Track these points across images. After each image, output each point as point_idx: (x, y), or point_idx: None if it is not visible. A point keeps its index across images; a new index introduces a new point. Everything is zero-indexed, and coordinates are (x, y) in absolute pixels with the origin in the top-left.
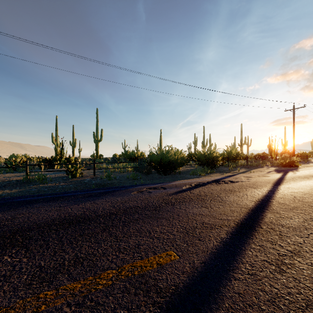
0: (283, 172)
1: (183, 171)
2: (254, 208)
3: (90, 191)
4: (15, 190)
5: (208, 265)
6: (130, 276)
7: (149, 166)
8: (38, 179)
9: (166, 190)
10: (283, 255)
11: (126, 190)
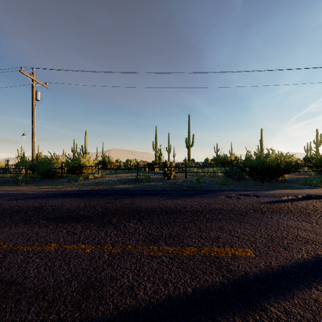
0: None
1: (290, 179)
2: None
3: (181, 191)
4: (131, 185)
5: (286, 269)
6: (207, 255)
7: (242, 171)
8: (144, 178)
9: (258, 198)
10: None
11: (214, 193)
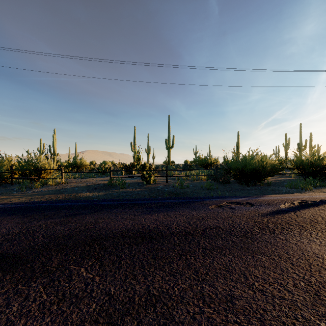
0: None
1: (274, 182)
2: None
3: (163, 200)
4: (101, 193)
5: None
6: None
7: (227, 174)
8: (119, 184)
9: (254, 207)
10: None
11: (202, 202)
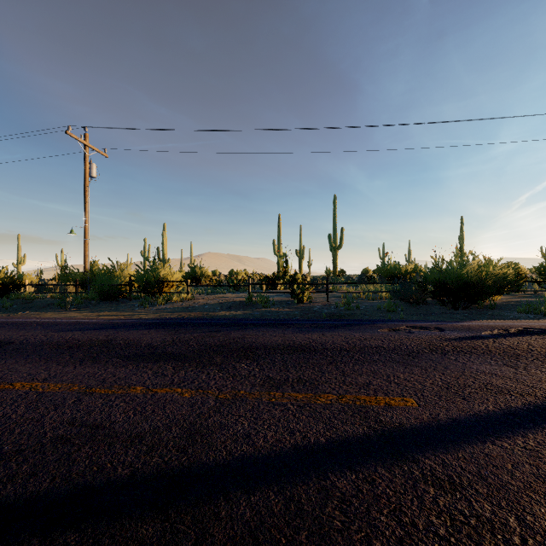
0: None
1: (504, 304)
2: None
3: (320, 322)
4: (239, 312)
5: (458, 422)
6: (351, 403)
7: (422, 290)
8: (260, 301)
9: (442, 332)
10: None
11: (372, 325)
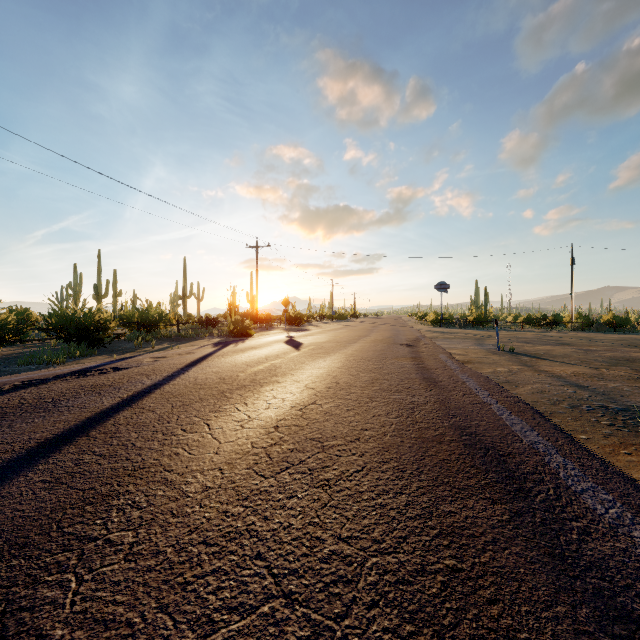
0: (223, 346)
1: (5, 358)
2: (108, 409)
3: None
4: None
5: None
6: None
7: None
8: None
9: None
10: (84, 463)
11: None
